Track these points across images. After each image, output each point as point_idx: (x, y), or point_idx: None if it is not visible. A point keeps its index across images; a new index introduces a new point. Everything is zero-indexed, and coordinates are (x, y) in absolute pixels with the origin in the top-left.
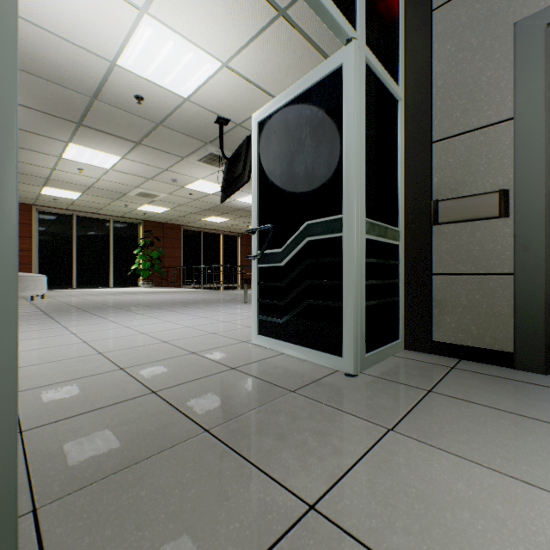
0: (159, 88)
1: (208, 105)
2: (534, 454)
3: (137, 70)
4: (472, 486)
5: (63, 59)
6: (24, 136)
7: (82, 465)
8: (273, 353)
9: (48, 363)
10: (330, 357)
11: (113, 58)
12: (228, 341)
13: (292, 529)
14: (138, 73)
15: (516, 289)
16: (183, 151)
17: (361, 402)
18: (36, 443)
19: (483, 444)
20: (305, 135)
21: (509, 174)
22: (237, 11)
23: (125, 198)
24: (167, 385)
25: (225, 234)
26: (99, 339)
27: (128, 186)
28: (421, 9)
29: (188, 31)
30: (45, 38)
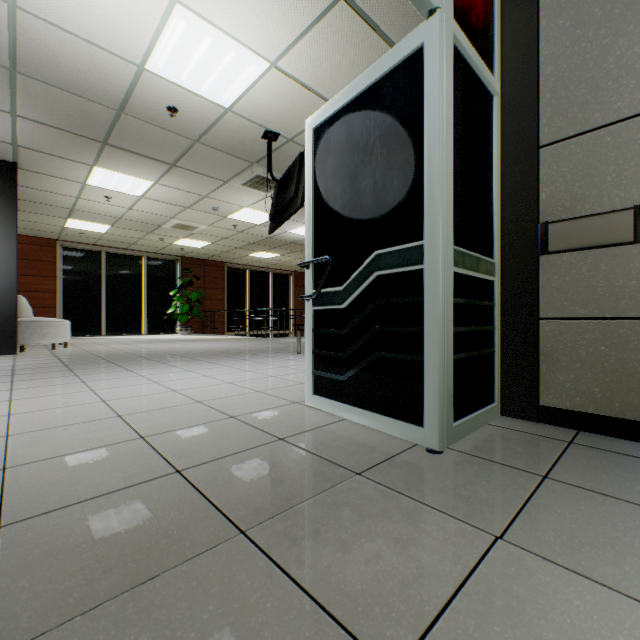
0: (195, 97)
1: (253, 116)
2: None
3: (168, 76)
4: None
5: (82, 64)
6: (43, 159)
7: (67, 584)
8: (332, 419)
9: (54, 429)
10: (406, 426)
11: (140, 61)
12: (276, 402)
13: None
14: (171, 79)
15: None
16: (225, 174)
17: (452, 492)
18: (14, 546)
19: None
20: (373, 140)
21: None
22: None
23: (160, 231)
24: (195, 461)
25: (275, 272)
26: (121, 397)
27: (163, 217)
28: None
29: (228, 23)
30: (60, 38)
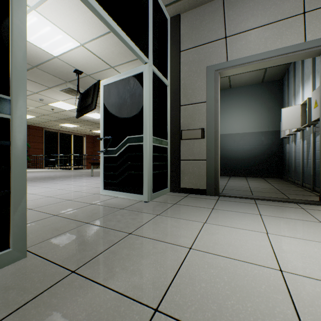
0: (37, 48)
1: (70, 62)
2: (199, 215)
3: None
4: (178, 223)
5: None
6: None
7: (35, 238)
8: (112, 197)
9: None
10: (138, 195)
11: None
12: (87, 194)
13: (124, 238)
14: None
15: (207, 165)
16: (50, 84)
17: (149, 209)
18: None
19: (186, 215)
20: (127, 97)
21: (205, 122)
22: (91, 23)
23: None
24: (61, 212)
25: (75, 134)
26: None
27: None
28: (176, 49)
29: (61, 25)
30: None
